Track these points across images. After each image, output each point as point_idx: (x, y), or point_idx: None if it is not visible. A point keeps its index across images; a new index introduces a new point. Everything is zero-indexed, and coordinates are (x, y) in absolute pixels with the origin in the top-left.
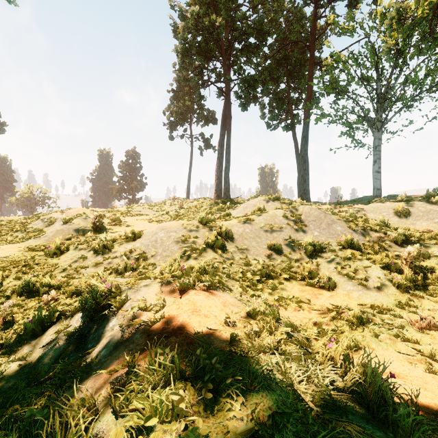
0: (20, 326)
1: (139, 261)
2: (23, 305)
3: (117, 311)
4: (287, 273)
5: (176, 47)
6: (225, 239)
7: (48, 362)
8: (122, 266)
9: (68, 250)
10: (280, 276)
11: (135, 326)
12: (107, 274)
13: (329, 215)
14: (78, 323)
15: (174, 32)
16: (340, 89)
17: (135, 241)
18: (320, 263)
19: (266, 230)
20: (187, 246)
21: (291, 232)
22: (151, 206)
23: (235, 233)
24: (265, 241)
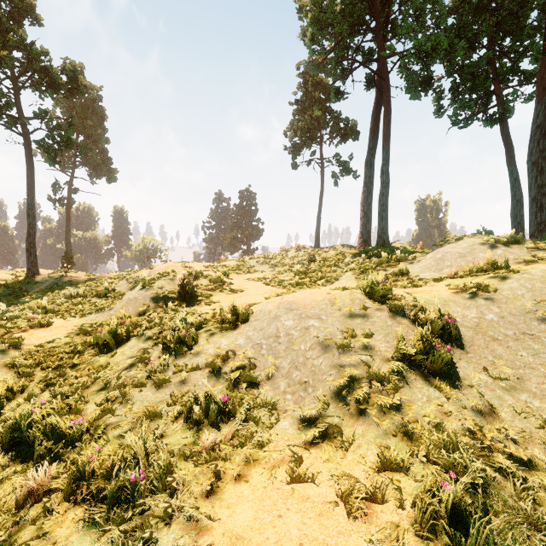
0: None
1: (241, 387)
2: None
3: None
4: None
5: (302, 29)
6: (441, 341)
7: None
8: (202, 402)
9: (129, 338)
10: None
11: None
12: (170, 420)
13: None
14: None
15: (300, 11)
16: None
17: (236, 329)
18: None
19: None
20: (353, 360)
21: None
22: (268, 258)
23: (459, 324)
24: None
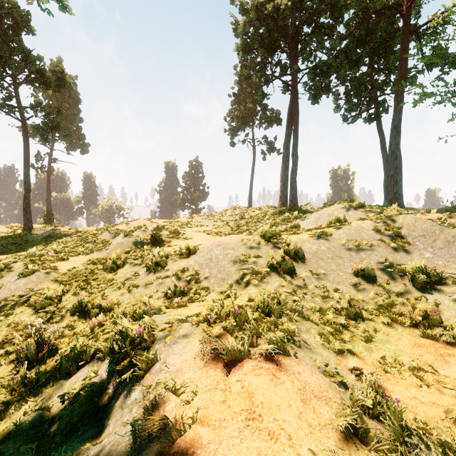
0: (63, 354)
1: (192, 283)
2: (73, 326)
3: (143, 374)
4: (388, 313)
5: (237, 46)
6: (294, 260)
7: (64, 428)
8: (173, 289)
9: (124, 265)
10: (375, 317)
11: (156, 423)
12: (157, 297)
13: (447, 229)
14: (106, 372)
15: (235, 30)
16: (449, 59)
17: (189, 257)
18: (440, 300)
19: (350, 249)
20: (247, 267)
21: (386, 251)
22: (211, 216)
23: (306, 252)
24: (348, 264)
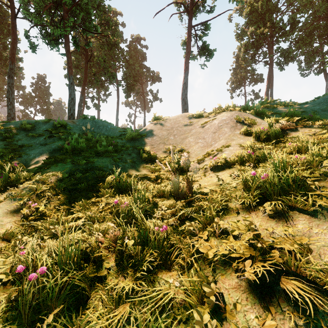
0: None
1: None
2: None
3: None
4: None
5: (238, 47)
6: None
7: None
8: None
9: None
10: None
11: None
12: None
13: None
14: None
15: (237, 38)
16: None
17: None
18: None
19: None
20: None
21: None
22: None
23: None
24: None
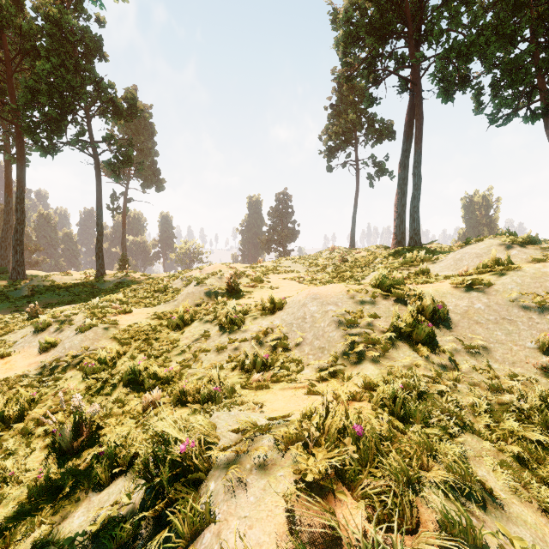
0: (105, 445)
1: (277, 352)
2: (125, 402)
3: (182, 547)
4: None
5: (335, 40)
6: (431, 323)
7: None
8: (251, 359)
9: (193, 321)
10: None
11: None
12: (229, 369)
13: None
14: (141, 502)
15: (333, 22)
16: None
17: (274, 314)
18: None
19: (526, 308)
20: (357, 332)
21: None
22: (303, 259)
23: (450, 311)
24: (527, 332)
